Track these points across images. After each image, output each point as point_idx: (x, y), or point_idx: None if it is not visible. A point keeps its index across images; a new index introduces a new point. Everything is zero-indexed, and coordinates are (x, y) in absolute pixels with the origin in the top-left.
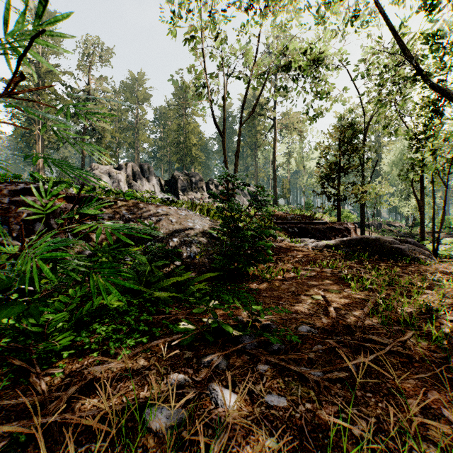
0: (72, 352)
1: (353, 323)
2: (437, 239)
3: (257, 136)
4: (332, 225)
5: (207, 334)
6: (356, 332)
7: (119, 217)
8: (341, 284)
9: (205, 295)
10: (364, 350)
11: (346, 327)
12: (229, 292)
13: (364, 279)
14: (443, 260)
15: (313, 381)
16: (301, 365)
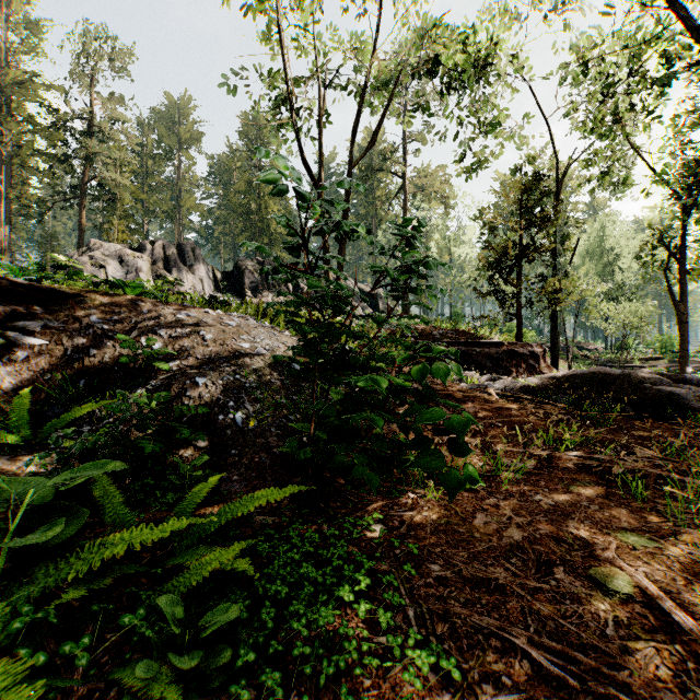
0: None
1: None
2: None
3: (376, 205)
4: (511, 347)
5: None
6: None
7: (78, 329)
8: (623, 501)
9: None
10: None
11: None
12: (325, 571)
13: None
14: None
15: None
16: None
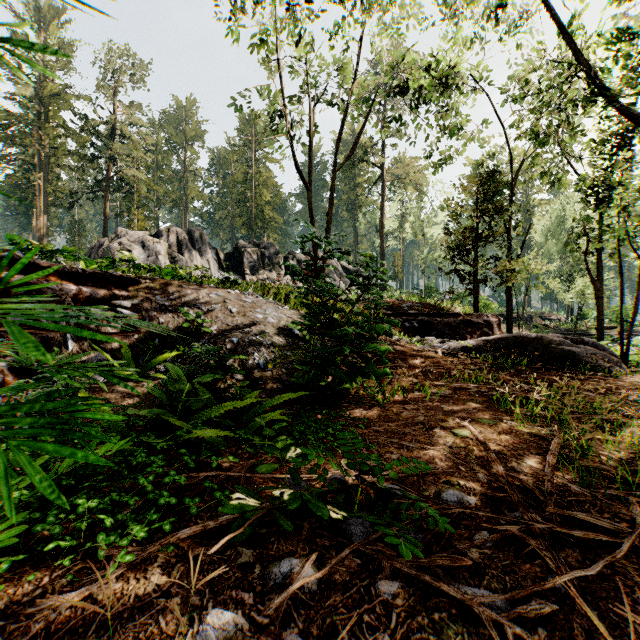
0: (20, 558)
1: (533, 484)
2: (627, 338)
3: (357, 192)
4: (467, 318)
5: (281, 516)
6: (546, 504)
7: (150, 305)
8: (494, 408)
9: (281, 431)
10: (566, 540)
11: (521, 490)
12: (320, 425)
13: (533, 402)
14: (635, 369)
15: (491, 624)
16: (460, 579)
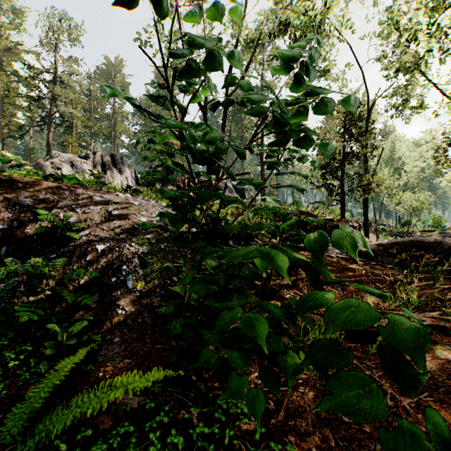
0: None
1: None
2: None
3: (244, 129)
4: (339, 223)
5: None
6: None
7: (7, 206)
8: None
9: None
10: None
11: None
12: None
13: None
14: None
15: None
16: None
